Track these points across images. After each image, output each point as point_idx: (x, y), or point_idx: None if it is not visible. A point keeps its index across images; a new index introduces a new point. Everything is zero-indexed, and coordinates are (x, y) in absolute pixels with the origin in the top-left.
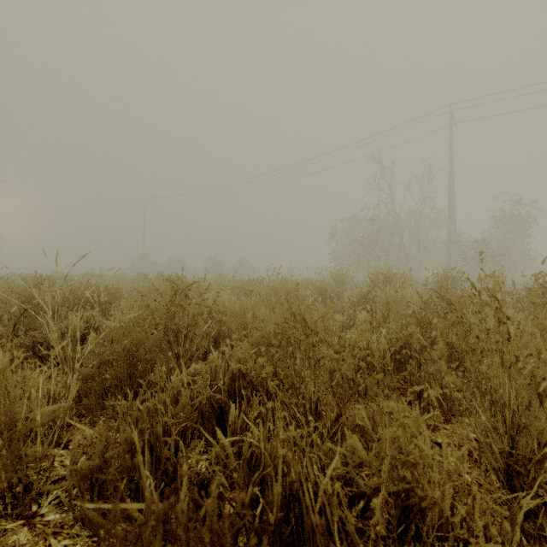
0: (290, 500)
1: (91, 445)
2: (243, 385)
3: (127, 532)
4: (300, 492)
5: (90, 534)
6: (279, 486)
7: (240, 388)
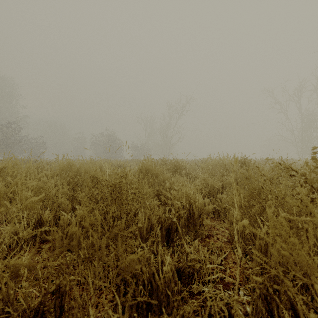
0: None
1: None
2: None
3: None
4: None
5: None
6: None
7: None
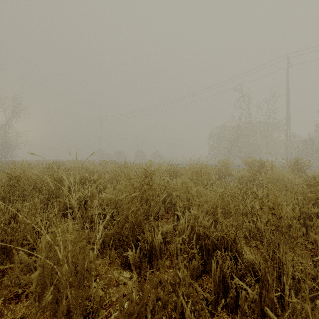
0: None
1: (131, 293)
2: (207, 243)
3: None
4: None
5: None
6: None
7: (206, 245)
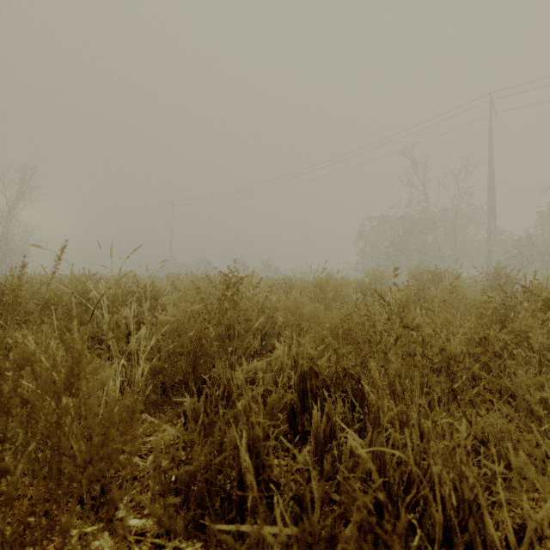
0: (445, 530)
1: (173, 445)
2: (315, 385)
3: (217, 546)
4: (468, 523)
5: (176, 546)
6: (439, 514)
7: (312, 388)
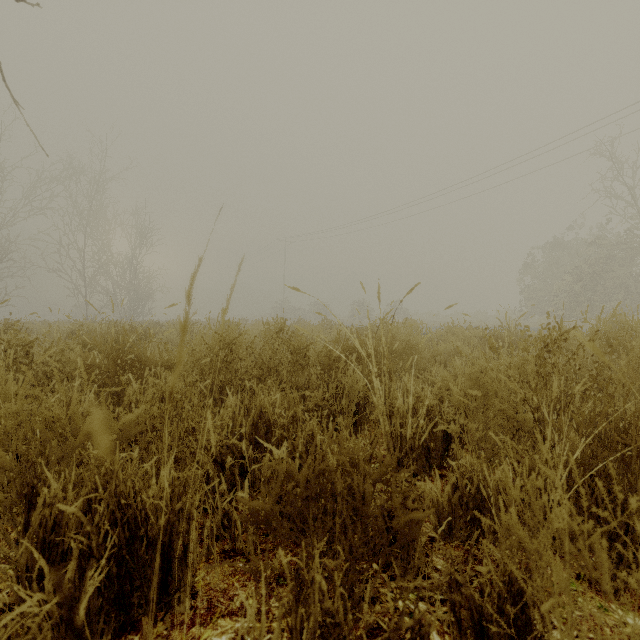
0: None
1: None
2: None
3: None
4: None
5: None
6: None
7: None
